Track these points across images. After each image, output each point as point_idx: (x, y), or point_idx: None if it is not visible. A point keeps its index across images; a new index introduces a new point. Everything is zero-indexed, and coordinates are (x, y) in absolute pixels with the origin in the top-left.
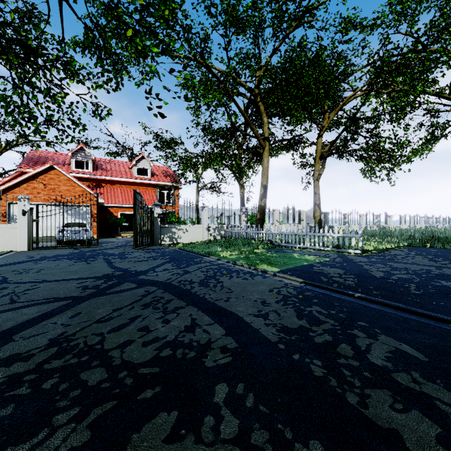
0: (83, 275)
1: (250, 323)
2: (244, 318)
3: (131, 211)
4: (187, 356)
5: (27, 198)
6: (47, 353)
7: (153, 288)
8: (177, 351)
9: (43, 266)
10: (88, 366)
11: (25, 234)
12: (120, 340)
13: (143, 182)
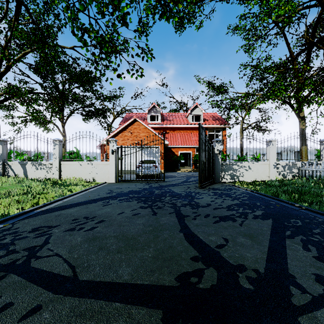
0: (140, 264)
1: None
2: None
3: (187, 150)
4: None
5: (114, 140)
6: None
7: None
8: None
9: (108, 211)
10: None
11: (113, 169)
12: None
13: (196, 127)
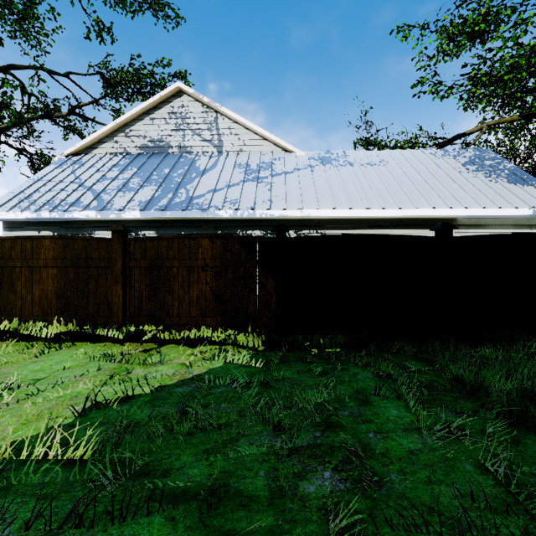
0: None
1: None
2: None
3: None
4: None
5: None
6: None
7: None
8: None
9: None
10: None
11: None
12: None
13: None
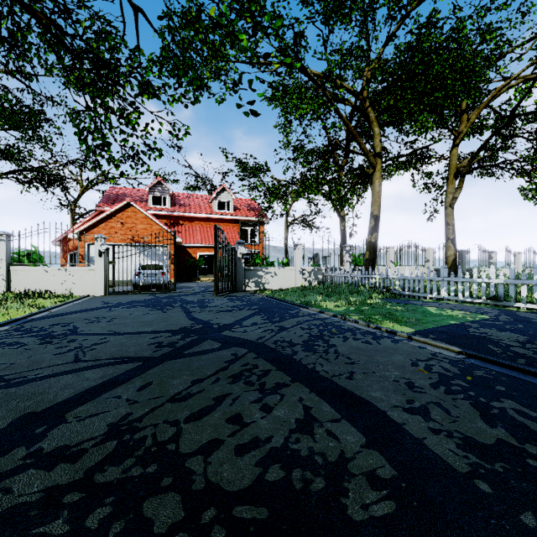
0: (158, 327)
1: (403, 425)
2: (388, 413)
3: (211, 251)
4: (312, 487)
5: (103, 237)
6: (102, 450)
7: (242, 350)
8: (292, 472)
9: (116, 314)
10: (155, 487)
11: (101, 277)
12: (203, 437)
13: (224, 218)
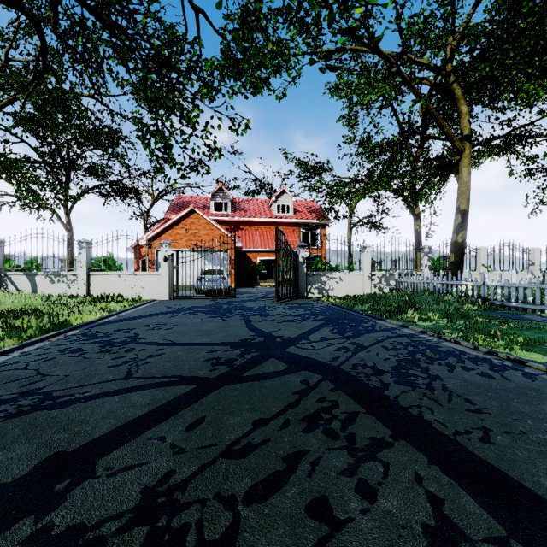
0: (216, 338)
1: None
2: None
3: (270, 256)
4: None
5: (168, 243)
6: (125, 546)
7: (313, 376)
8: None
9: (177, 320)
10: None
11: (166, 282)
12: (272, 543)
13: (283, 222)
